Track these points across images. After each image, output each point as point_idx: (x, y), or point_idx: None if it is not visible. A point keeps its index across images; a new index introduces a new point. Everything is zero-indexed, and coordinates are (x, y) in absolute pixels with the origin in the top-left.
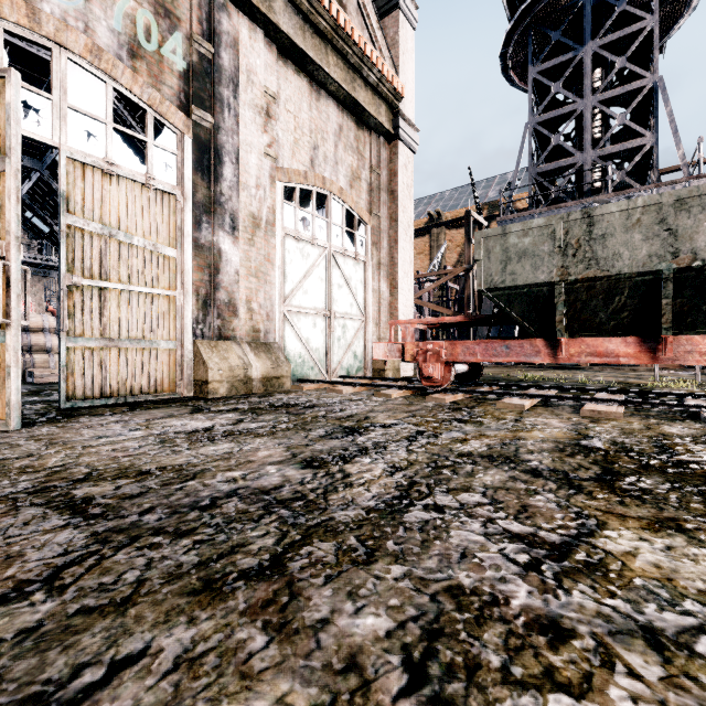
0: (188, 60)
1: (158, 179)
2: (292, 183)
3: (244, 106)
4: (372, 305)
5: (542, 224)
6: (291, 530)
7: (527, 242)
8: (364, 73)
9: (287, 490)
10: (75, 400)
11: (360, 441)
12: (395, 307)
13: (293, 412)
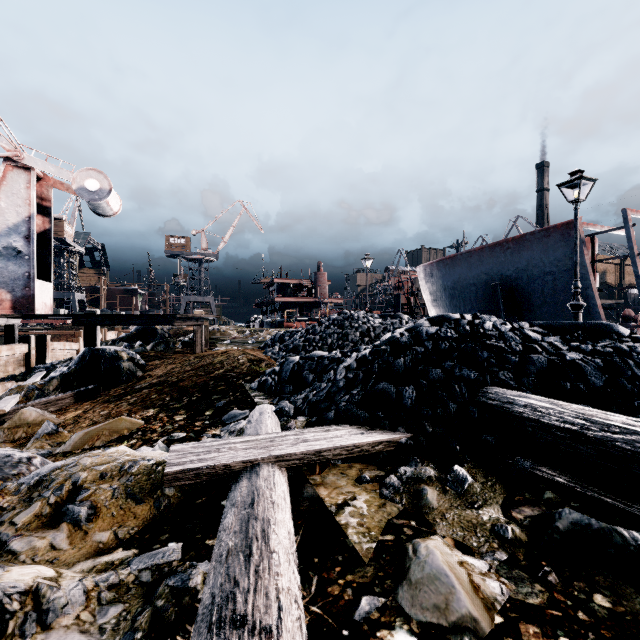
0: None
1: None
2: None
3: None
4: None
5: None
6: None
7: None
8: None
9: None
10: None
11: None
12: None
13: None
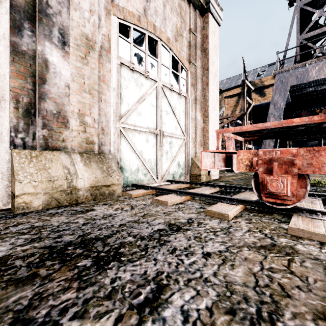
0: None
1: None
2: (127, 22)
3: None
4: (190, 128)
5: None
6: None
7: None
8: None
9: None
10: None
11: None
12: (206, 130)
13: (44, 302)
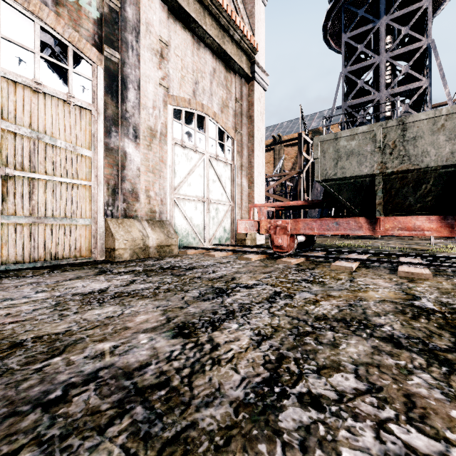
0: (100, 11)
1: (77, 97)
2: (180, 107)
3: (144, 48)
4: (236, 194)
5: (365, 130)
6: (141, 451)
7: (354, 144)
8: (231, 32)
9: (151, 370)
10: (8, 264)
11: (228, 303)
12: (252, 196)
13: (176, 273)
